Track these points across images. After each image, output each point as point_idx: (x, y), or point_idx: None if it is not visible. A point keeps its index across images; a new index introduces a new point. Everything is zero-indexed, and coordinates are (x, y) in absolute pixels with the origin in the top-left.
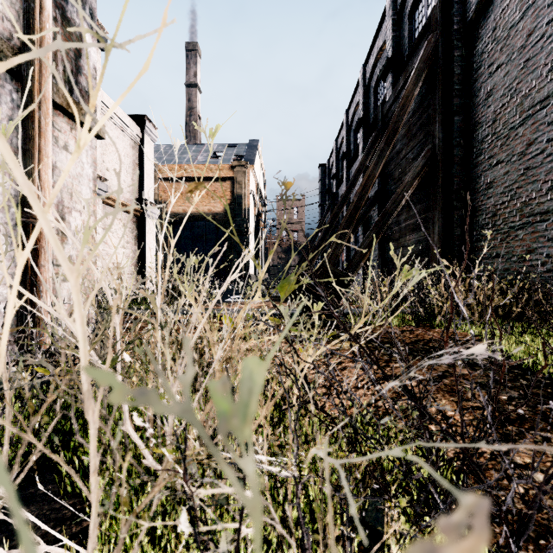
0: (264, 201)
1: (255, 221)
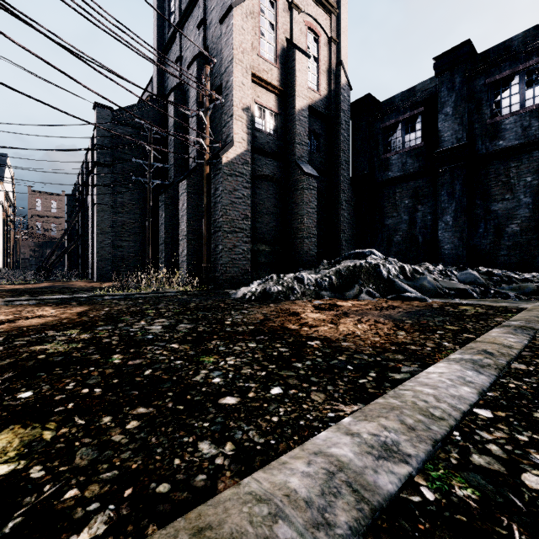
0: (14, 207)
1: (4, 224)
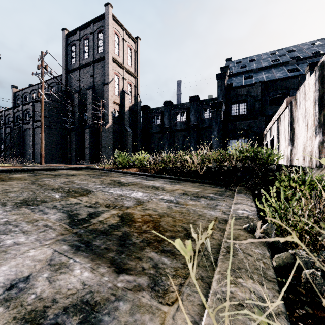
0: None
1: None
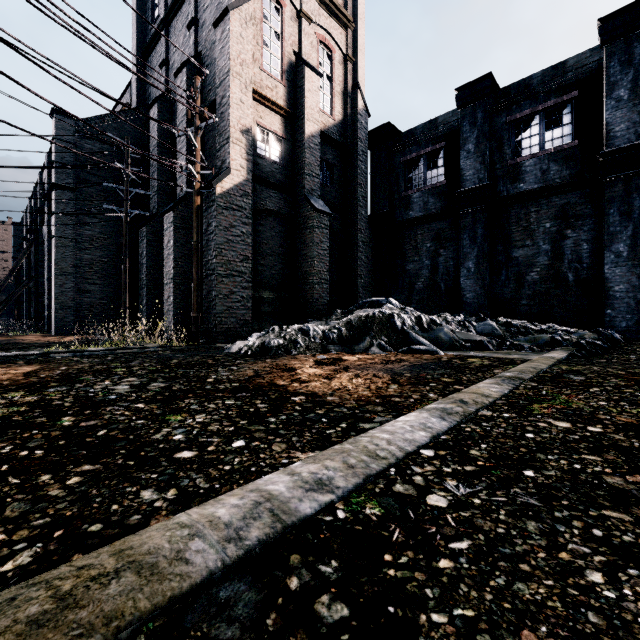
0: None
1: None
